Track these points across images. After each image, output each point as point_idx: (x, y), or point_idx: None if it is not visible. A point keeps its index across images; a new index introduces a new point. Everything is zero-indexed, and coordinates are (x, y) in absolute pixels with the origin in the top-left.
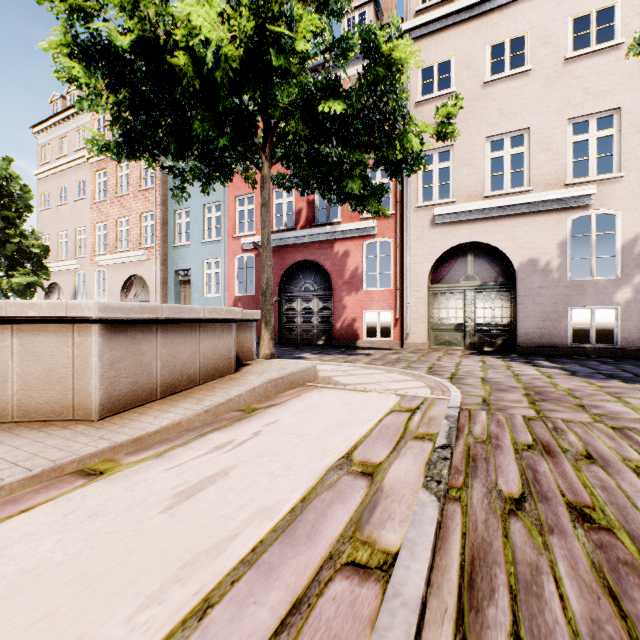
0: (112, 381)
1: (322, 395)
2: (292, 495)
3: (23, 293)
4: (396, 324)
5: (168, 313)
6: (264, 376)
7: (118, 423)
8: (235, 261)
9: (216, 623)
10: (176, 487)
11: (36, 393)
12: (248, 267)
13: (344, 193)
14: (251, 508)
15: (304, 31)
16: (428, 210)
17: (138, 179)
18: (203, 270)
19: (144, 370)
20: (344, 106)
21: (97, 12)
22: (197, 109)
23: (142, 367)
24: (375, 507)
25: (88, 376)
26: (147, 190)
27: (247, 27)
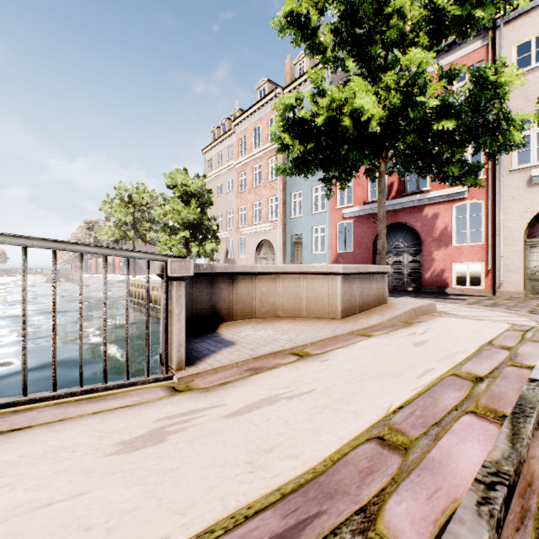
0: (344, 302)
1: (448, 319)
2: (469, 349)
3: (209, 254)
4: (487, 274)
5: (362, 269)
6: (407, 306)
7: (351, 321)
8: (336, 227)
9: (468, 367)
10: (410, 342)
11: (312, 305)
12: (347, 231)
13: (442, 173)
14: (453, 350)
15: (431, 90)
16: (524, 172)
17: (266, 174)
18: (311, 234)
19: (353, 298)
20: (454, 123)
21: (299, 105)
22: (350, 145)
23: (352, 296)
24: (516, 356)
25: (335, 299)
26: (273, 181)
27: (397, 102)
